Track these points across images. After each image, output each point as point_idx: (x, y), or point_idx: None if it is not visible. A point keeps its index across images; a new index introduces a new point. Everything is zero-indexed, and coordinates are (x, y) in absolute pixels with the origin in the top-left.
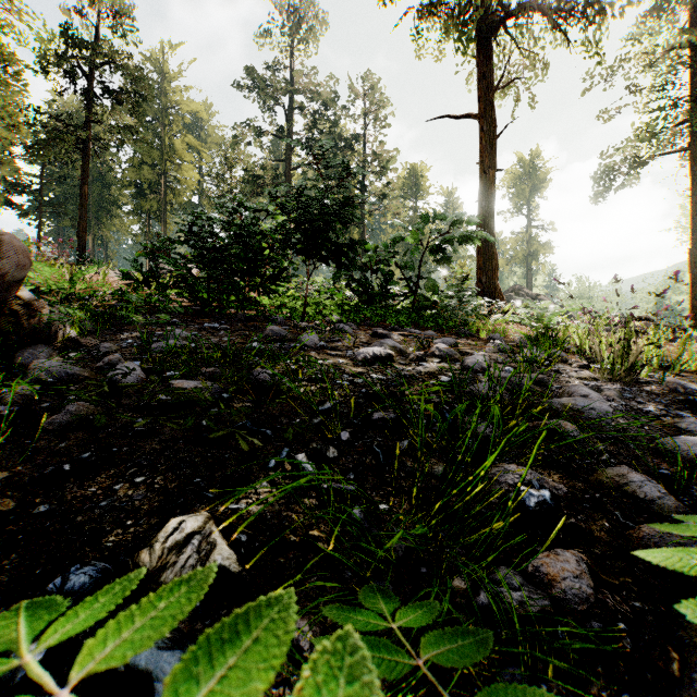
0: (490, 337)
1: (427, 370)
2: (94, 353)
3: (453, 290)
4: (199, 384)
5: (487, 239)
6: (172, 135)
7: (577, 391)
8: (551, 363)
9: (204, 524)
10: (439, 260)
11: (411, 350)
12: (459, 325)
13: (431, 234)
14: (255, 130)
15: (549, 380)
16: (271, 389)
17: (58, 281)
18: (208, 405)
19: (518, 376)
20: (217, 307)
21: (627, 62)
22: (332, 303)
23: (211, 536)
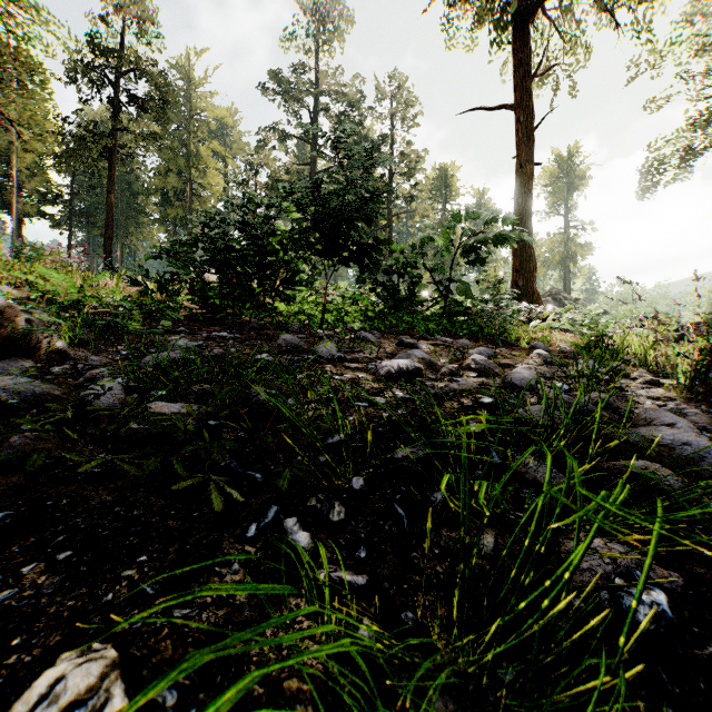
0: (533, 346)
1: (463, 388)
2: (79, 367)
3: (489, 293)
4: (183, 408)
5: (526, 237)
6: (197, 142)
7: (659, 418)
8: (611, 378)
9: (99, 679)
10: (472, 261)
11: (442, 361)
12: (495, 332)
13: (464, 233)
14: (279, 133)
15: (615, 401)
16: (272, 413)
17: (68, 288)
18: (190, 436)
19: (574, 394)
20: (231, 314)
21: (679, 45)
22: (355, 309)
23: (103, 711)
